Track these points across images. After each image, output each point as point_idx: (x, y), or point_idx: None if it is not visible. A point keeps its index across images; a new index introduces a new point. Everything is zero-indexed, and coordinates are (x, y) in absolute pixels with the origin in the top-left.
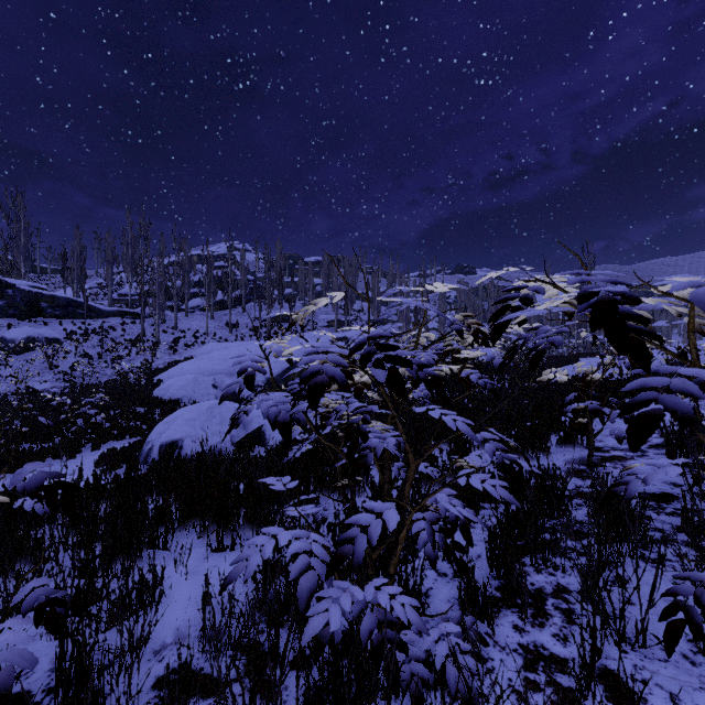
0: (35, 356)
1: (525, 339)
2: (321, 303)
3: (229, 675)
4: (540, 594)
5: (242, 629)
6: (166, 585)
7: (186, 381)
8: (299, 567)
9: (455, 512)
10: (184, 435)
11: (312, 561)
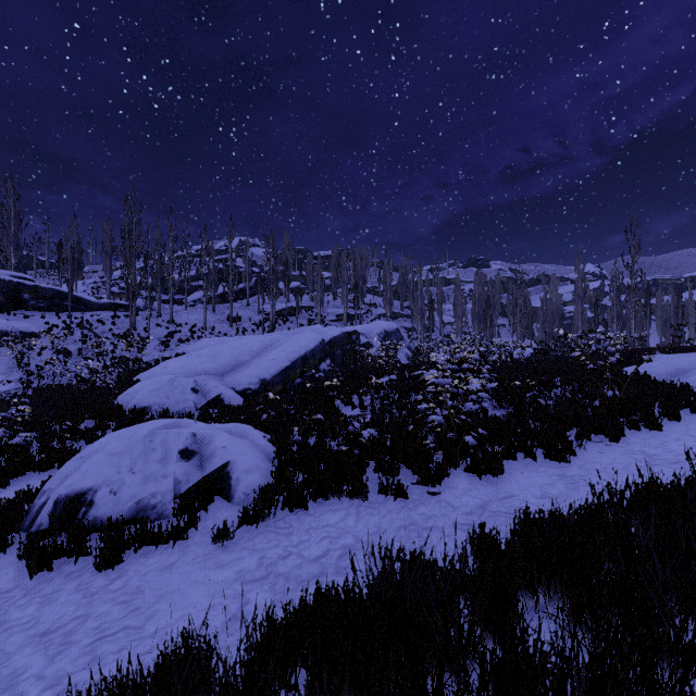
0: (6, 352)
1: None
2: None
3: None
4: None
5: None
6: None
7: (159, 384)
8: None
9: None
10: (99, 482)
11: None
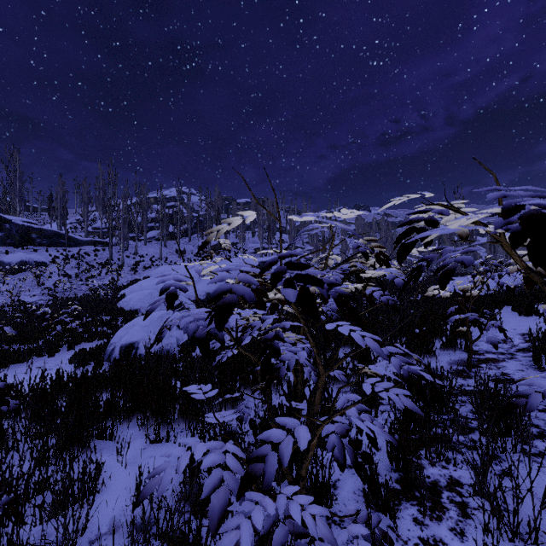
0: (27, 275)
1: (431, 259)
2: (233, 223)
3: None
4: (435, 487)
5: (169, 521)
6: (108, 474)
7: (143, 295)
8: (211, 483)
9: (365, 429)
10: (140, 338)
11: (225, 475)
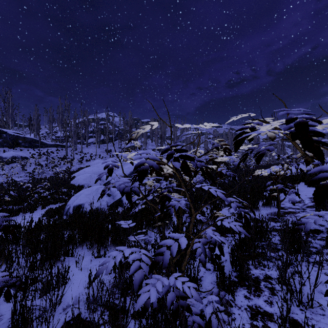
0: (16, 165)
1: (252, 149)
2: (146, 129)
3: (99, 323)
4: (257, 279)
5: (108, 297)
6: (71, 274)
7: (86, 177)
8: (134, 268)
9: (216, 239)
10: (84, 202)
11: (141, 264)
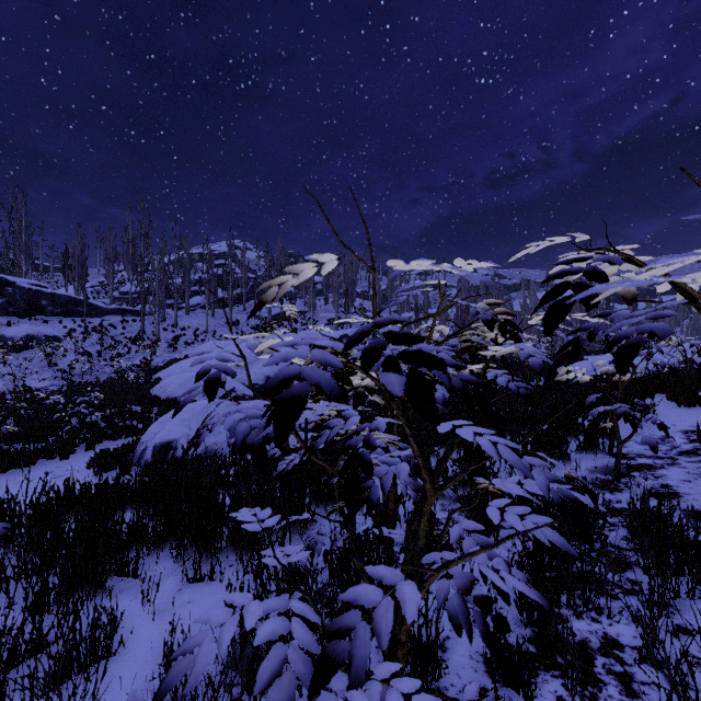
0: (35, 354)
1: (595, 329)
2: (303, 275)
3: None
4: (585, 649)
5: (211, 700)
6: (129, 627)
7: (184, 379)
8: (269, 669)
9: (503, 586)
10: (179, 436)
11: (290, 653)
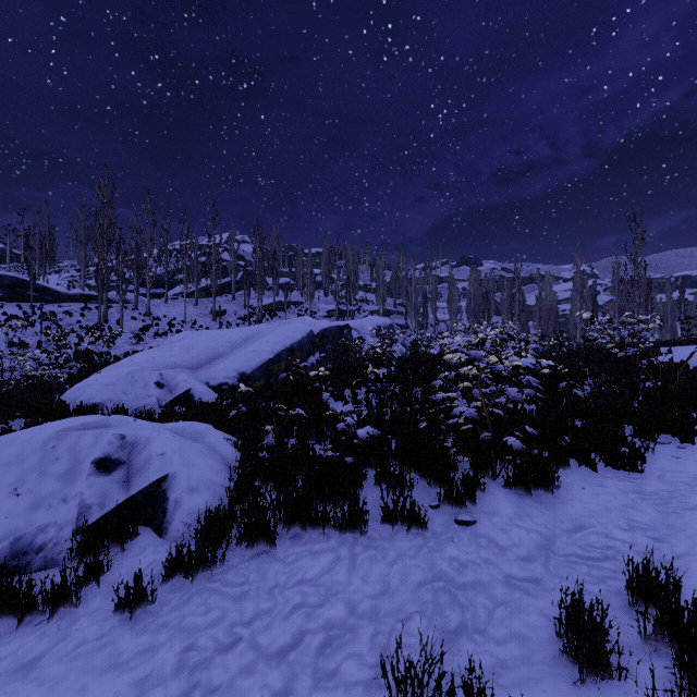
0: None
1: None
2: None
3: None
4: None
5: None
6: None
7: (116, 377)
8: None
9: None
10: None
11: None
